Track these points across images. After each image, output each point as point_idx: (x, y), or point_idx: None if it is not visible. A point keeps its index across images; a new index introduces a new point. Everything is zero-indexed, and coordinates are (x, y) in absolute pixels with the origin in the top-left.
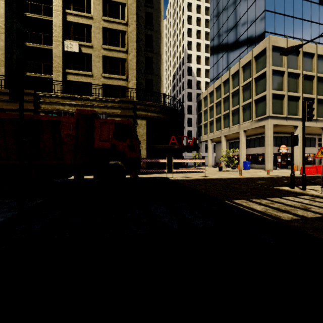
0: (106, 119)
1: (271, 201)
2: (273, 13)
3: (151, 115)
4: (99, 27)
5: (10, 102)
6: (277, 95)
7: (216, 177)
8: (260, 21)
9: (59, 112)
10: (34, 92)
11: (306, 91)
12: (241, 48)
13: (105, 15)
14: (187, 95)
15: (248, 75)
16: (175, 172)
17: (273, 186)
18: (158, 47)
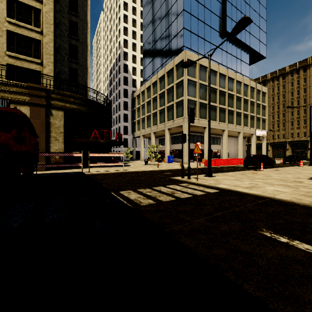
0: None
1: (153, 190)
2: (190, 32)
3: (69, 107)
4: None
5: None
6: (191, 100)
7: (134, 170)
8: (180, 36)
9: None
10: None
11: (212, 100)
12: (167, 56)
13: None
14: (123, 91)
15: (171, 81)
16: (100, 167)
17: (172, 176)
18: (85, 36)
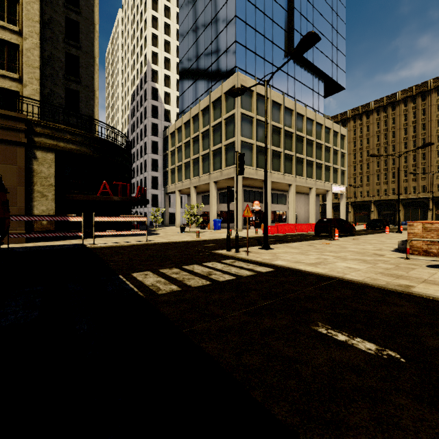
0: None
1: (182, 270)
2: (244, 48)
3: (64, 147)
4: None
5: None
6: (246, 143)
7: (162, 241)
8: (231, 53)
9: None
10: None
11: (275, 143)
12: (213, 79)
13: None
14: (151, 126)
15: (218, 114)
16: (114, 236)
17: (215, 250)
18: (90, 44)
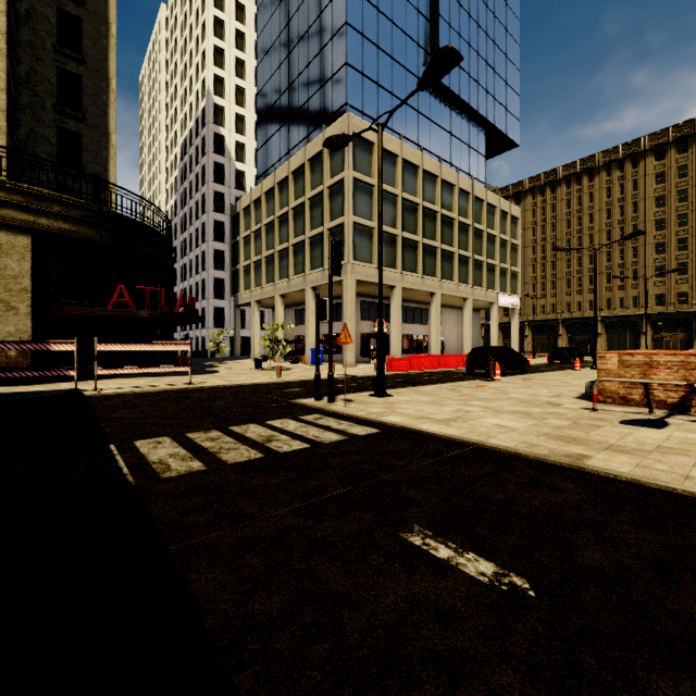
0: None
1: (225, 433)
2: (360, 75)
3: (49, 226)
4: None
5: None
6: (363, 226)
7: (217, 384)
8: (339, 82)
9: None
10: None
11: (408, 228)
12: (311, 122)
13: None
14: (213, 197)
15: (318, 180)
16: (140, 376)
17: (298, 398)
18: (102, 56)
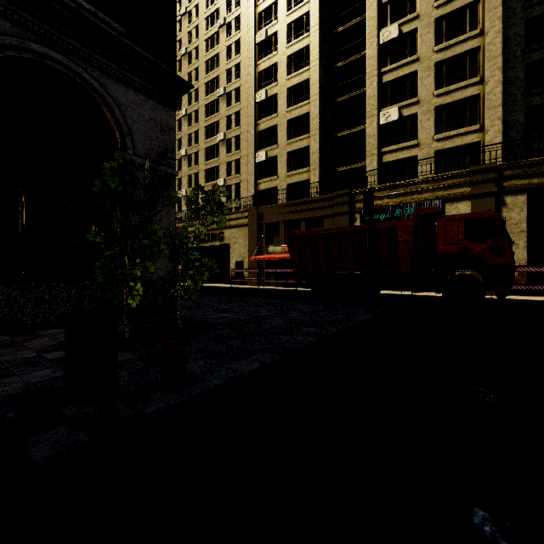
0: (452, 215)
1: None
2: None
3: (539, 183)
4: (429, 66)
5: (327, 207)
6: None
7: None
8: None
9: (376, 209)
10: (349, 191)
11: None
12: None
13: (438, 43)
14: None
15: None
16: None
17: None
18: None
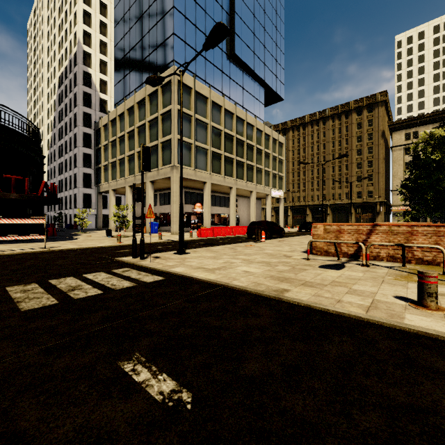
0: None
1: (41, 286)
2: (183, 42)
3: None
4: None
5: None
6: (184, 142)
7: (68, 247)
8: (169, 45)
9: None
10: None
11: (215, 145)
12: (150, 70)
13: None
14: (83, 116)
15: (155, 109)
16: (9, 243)
17: (123, 256)
18: None
